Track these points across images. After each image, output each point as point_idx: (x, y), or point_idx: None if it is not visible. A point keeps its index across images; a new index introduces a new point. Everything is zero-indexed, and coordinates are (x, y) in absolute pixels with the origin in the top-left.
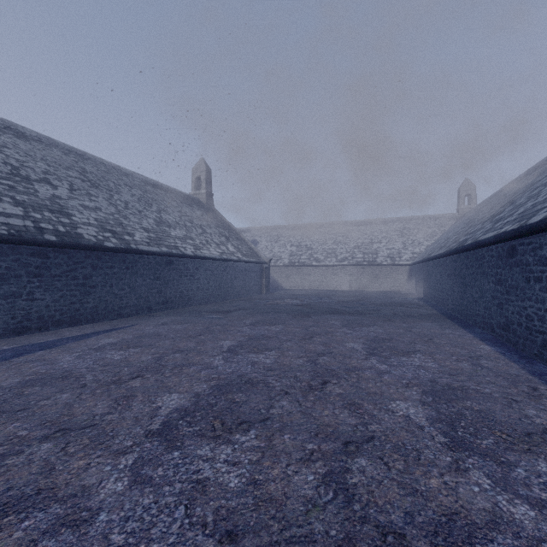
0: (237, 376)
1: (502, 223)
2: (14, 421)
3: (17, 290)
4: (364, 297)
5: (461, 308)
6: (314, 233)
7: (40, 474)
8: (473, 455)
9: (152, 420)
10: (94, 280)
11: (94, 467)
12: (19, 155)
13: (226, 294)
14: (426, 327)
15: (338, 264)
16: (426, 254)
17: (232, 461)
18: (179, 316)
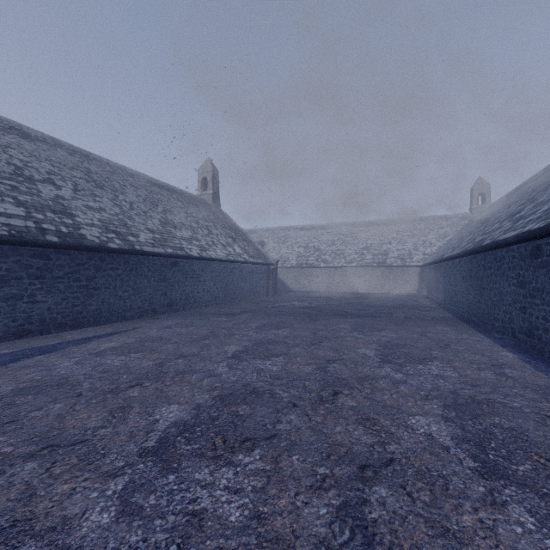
0: (241, 385)
1: (523, 222)
2: (1, 435)
3: (18, 292)
4: (374, 300)
5: (478, 312)
6: (322, 234)
7: (19, 501)
8: (510, 485)
9: (148, 435)
10: (97, 282)
11: (79, 492)
12: (23, 155)
13: (233, 296)
14: (442, 332)
15: (347, 265)
16: (439, 255)
17: (234, 487)
18: (183, 319)
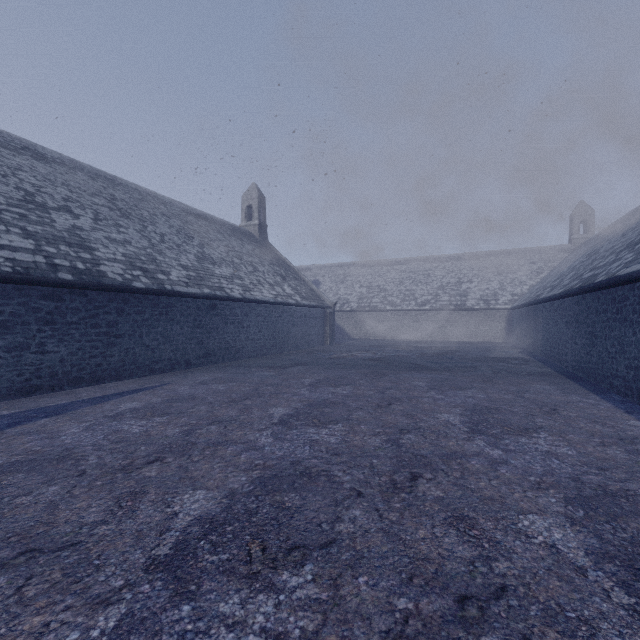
0: (289, 463)
1: None
2: None
3: (24, 340)
4: (452, 350)
5: (588, 366)
6: (388, 272)
7: None
8: None
9: (161, 537)
10: (120, 329)
11: (53, 631)
12: (36, 179)
13: (282, 345)
14: (543, 392)
15: (418, 309)
16: (532, 295)
17: (274, 630)
18: (222, 373)
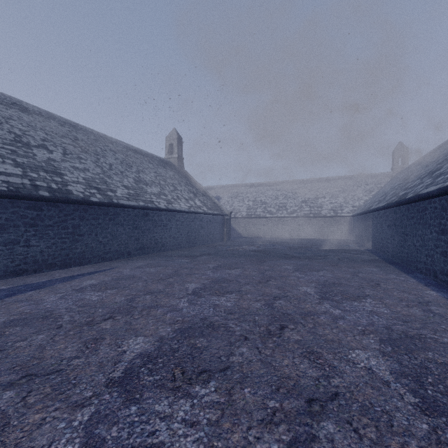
0: (199, 319)
1: (444, 177)
2: None
3: (15, 238)
4: (311, 244)
5: (402, 255)
6: (267, 190)
7: None
8: None
9: (115, 366)
10: (81, 230)
11: (48, 423)
12: (22, 125)
13: (194, 241)
14: (371, 272)
15: (288, 216)
16: (366, 207)
17: (190, 420)
18: (153, 260)
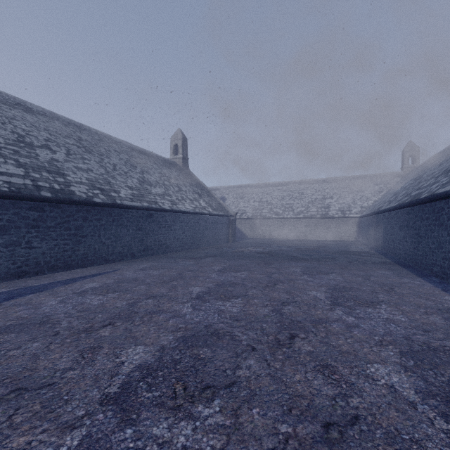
0: (203, 326)
1: None
2: None
3: (17, 239)
4: (319, 246)
5: (415, 258)
6: (273, 191)
7: None
8: None
9: (112, 379)
10: (84, 231)
11: (34, 448)
12: (25, 125)
13: (199, 242)
14: (384, 276)
15: (295, 217)
16: (375, 207)
17: (192, 447)
18: (157, 262)
